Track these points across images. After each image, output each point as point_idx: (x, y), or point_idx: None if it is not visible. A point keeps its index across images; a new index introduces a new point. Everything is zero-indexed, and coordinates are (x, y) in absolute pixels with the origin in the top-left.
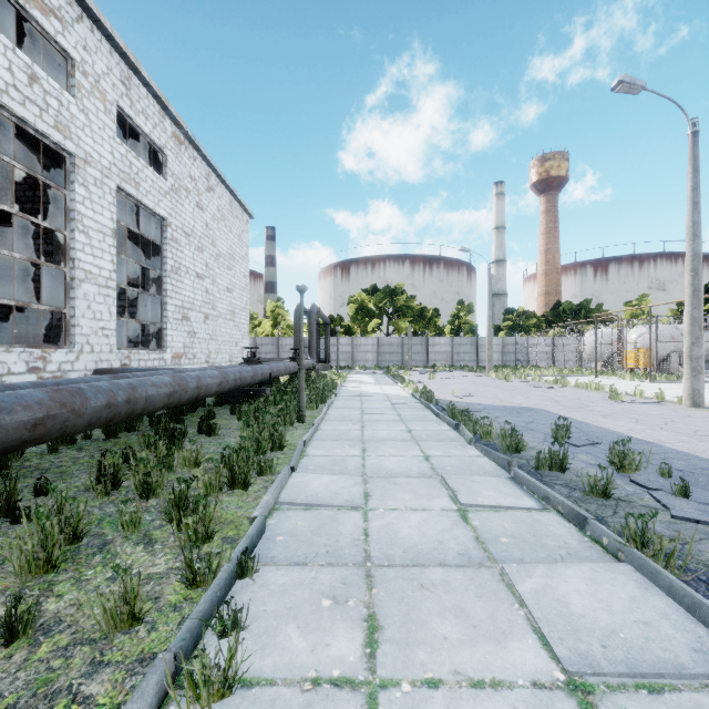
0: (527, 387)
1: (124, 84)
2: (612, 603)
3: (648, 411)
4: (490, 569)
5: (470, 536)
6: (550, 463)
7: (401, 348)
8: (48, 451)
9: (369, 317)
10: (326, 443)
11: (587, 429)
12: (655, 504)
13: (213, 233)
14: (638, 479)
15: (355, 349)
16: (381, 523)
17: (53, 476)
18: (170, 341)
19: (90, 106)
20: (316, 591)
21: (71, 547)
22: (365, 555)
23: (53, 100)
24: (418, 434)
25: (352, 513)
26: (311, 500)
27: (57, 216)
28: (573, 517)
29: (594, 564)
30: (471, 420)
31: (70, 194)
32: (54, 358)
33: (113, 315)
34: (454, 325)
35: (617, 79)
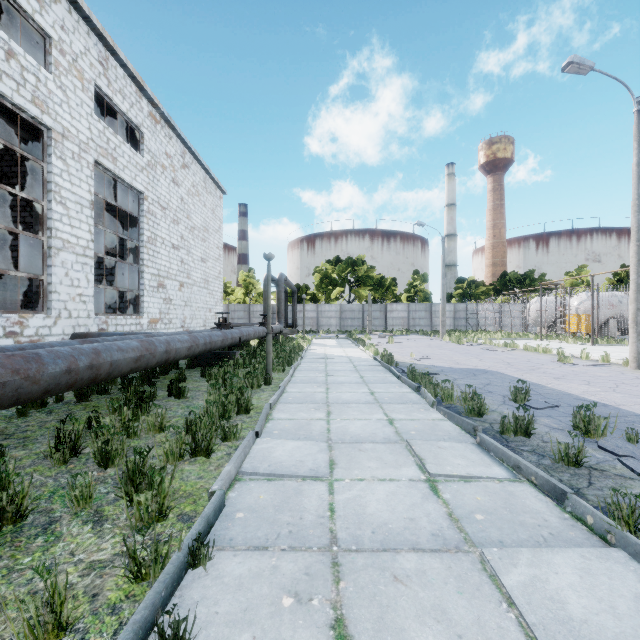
0: (480, 350)
1: (102, 64)
2: (614, 603)
3: (597, 373)
4: (468, 555)
5: (442, 512)
6: (515, 428)
7: (362, 314)
8: (17, 415)
9: (332, 286)
10: (291, 406)
11: (543, 391)
12: (629, 473)
13: (188, 207)
14: (606, 445)
15: (319, 315)
16: (347, 496)
17: (16, 442)
18: (146, 307)
19: (67, 84)
20: (276, 584)
21: (5, 532)
22: (330, 537)
23: (31, 75)
24: (380, 397)
25: (317, 484)
26: (275, 469)
27: (36, 188)
28: (549, 490)
29: (583, 549)
30: (432, 383)
31: (48, 166)
32: (32, 323)
33: (91, 282)
34: (410, 293)
35: (567, 60)
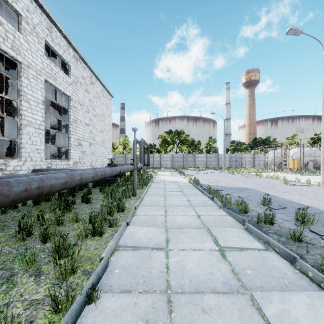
0: (243, 177)
1: (48, 30)
2: None
3: (305, 190)
4: (244, 296)
5: (228, 269)
6: (265, 220)
7: (183, 159)
8: (1, 212)
9: (168, 144)
10: (146, 208)
11: (277, 199)
12: None
13: (93, 104)
14: (314, 229)
15: (161, 159)
16: (176, 259)
17: None
18: (72, 155)
19: (30, 39)
20: (135, 314)
21: None
22: (166, 284)
23: (10, 35)
24: (193, 202)
25: (159, 252)
26: (136, 244)
27: (14, 94)
28: (286, 256)
29: (308, 292)
30: (220, 195)
31: (20, 82)
32: (11, 164)
33: (42, 142)
34: (207, 148)
35: (289, 28)
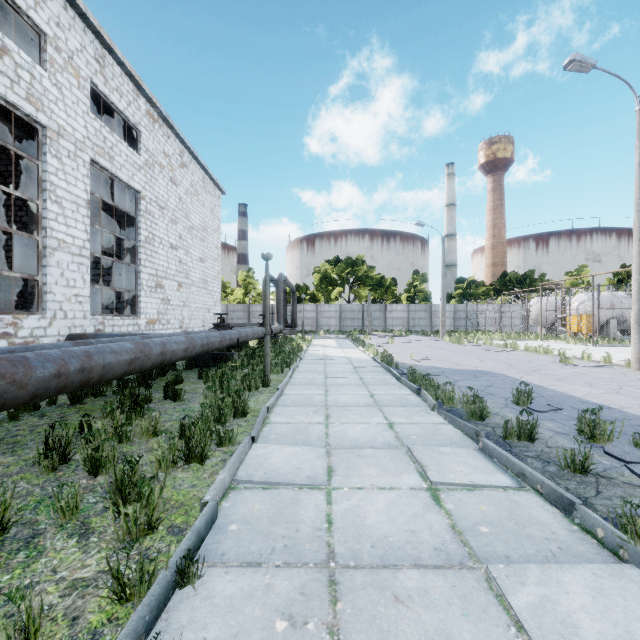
0: (480, 350)
1: (98, 62)
2: (631, 627)
3: (599, 375)
4: (473, 572)
5: (445, 524)
6: (518, 433)
7: (361, 314)
8: (8, 418)
9: (332, 286)
10: (289, 409)
11: (545, 393)
12: (638, 481)
13: (186, 206)
14: (613, 451)
15: (319, 315)
16: (346, 506)
17: (5, 448)
18: (144, 308)
19: (63, 81)
20: (269, 606)
21: None
22: (328, 551)
23: (25, 73)
24: (380, 399)
25: (314, 493)
26: (271, 477)
27: (31, 187)
28: (555, 500)
29: (594, 566)
30: (433, 385)
31: (43, 165)
32: (26, 324)
33: (87, 282)
34: (410, 293)
35: (569, 57)
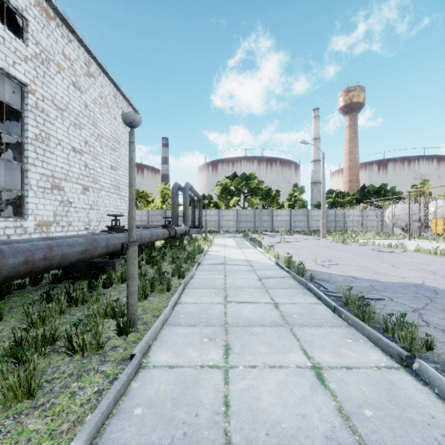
0: (371, 251)
1: None
2: None
3: None
4: None
5: None
6: None
7: (254, 218)
8: None
9: (231, 195)
10: None
11: None
12: None
13: (94, 115)
14: None
15: (220, 218)
16: None
17: None
18: (32, 209)
19: None
20: None
21: None
22: None
23: None
24: (349, 399)
25: None
26: None
27: None
28: None
29: None
30: None
31: None
32: None
33: None
34: (291, 201)
35: None
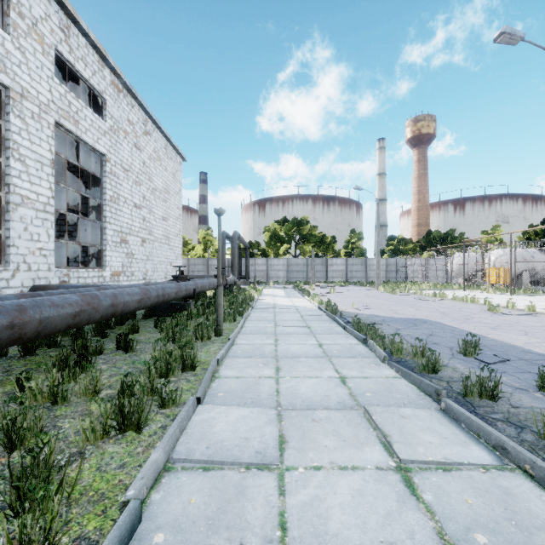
0: (413, 299)
1: (63, 31)
2: None
3: (529, 323)
4: None
5: (429, 530)
6: (479, 390)
7: (306, 267)
8: None
9: (280, 242)
10: (240, 361)
11: (487, 342)
12: None
13: (149, 170)
14: None
15: (269, 268)
16: (302, 498)
17: None
18: (109, 261)
19: (27, 46)
20: None
21: None
22: None
23: None
24: (329, 349)
25: (264, 476)
26: (214, 453)
27: None
28: None
29: None
30: (380, 336)
31: (5, 124)
32: None
33: (51, 237)
34: (348, 249)
35: (499, 30)
